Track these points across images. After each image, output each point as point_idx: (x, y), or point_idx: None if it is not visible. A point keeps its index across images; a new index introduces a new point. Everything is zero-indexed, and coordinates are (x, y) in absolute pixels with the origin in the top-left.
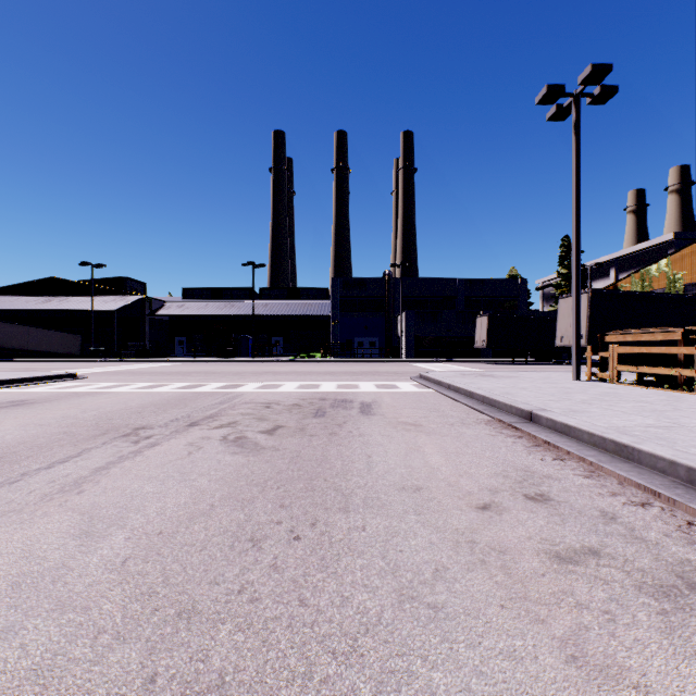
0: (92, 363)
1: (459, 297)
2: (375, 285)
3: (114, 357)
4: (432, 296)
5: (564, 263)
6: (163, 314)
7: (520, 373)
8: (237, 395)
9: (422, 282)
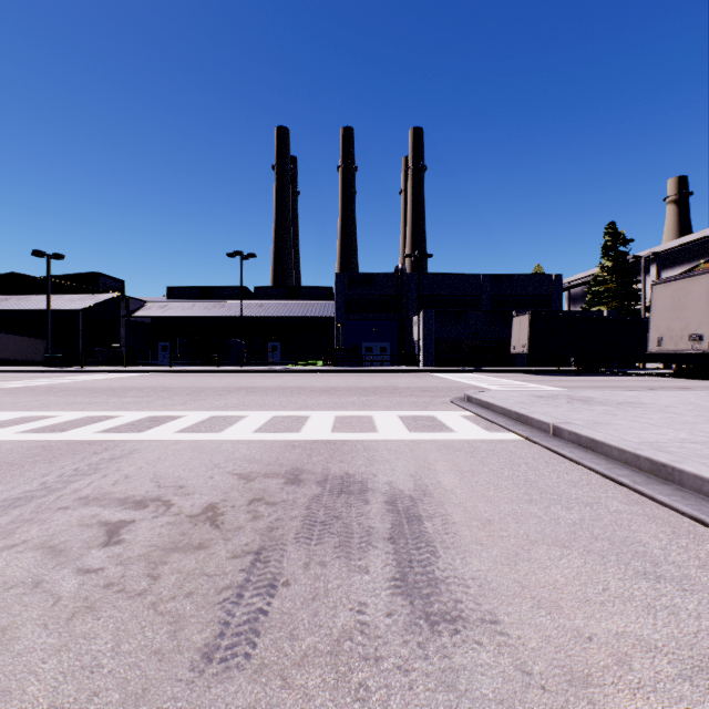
0: (39, 373)
1: (483, 295)
2: (386, 281)
3: (78, 365)
4: (452, 294)
5: (609, 255)
6: (141, 316)
7: (625, 394)
8: (115, 456)
9: (440, 278)
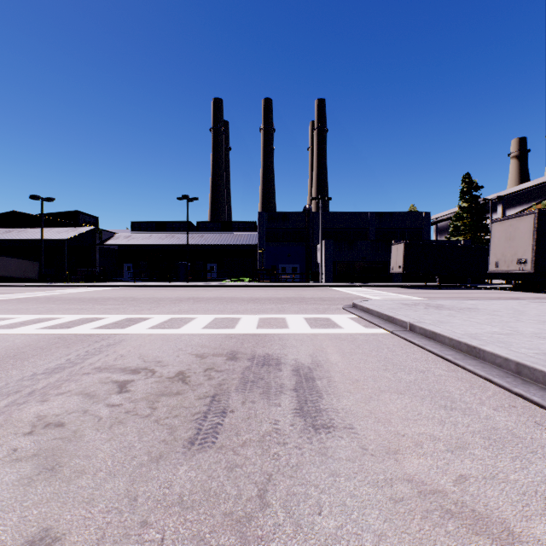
0: (36, 287)
1: (370, 228)
2: (297, 218)
3: (64, 281)
4: (346, 227)
5: (465, 198)
6: (111, 244)
7: (468, 302)
8: (110, 343)
9: (338, 215)
